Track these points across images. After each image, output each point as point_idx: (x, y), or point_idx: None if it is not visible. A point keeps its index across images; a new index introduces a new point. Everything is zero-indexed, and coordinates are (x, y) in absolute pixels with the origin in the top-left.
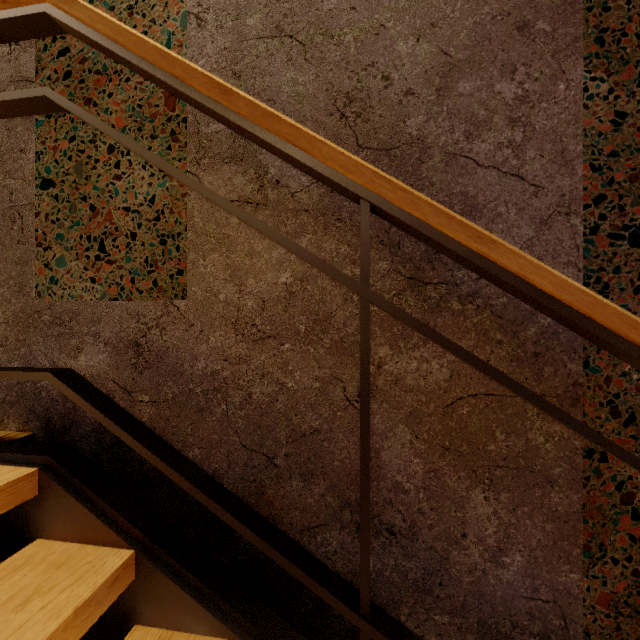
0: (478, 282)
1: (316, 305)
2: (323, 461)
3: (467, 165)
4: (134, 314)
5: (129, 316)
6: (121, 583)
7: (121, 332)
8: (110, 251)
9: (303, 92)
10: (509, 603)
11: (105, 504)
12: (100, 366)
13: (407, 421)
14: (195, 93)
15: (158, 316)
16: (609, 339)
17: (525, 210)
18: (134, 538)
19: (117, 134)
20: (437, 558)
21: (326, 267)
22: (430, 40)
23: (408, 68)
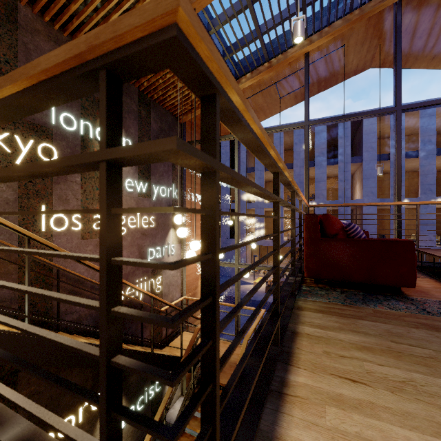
0: None
1: None
2: None
3: None
4: None
5: None
6: None
7: None
8: None
9: None
10: (5, 295)
11: None
12: None
13: None
14: None
15: None
16: None
17: (8, 232)
18: None
19: None
20: None
21: None
22: None
23: None
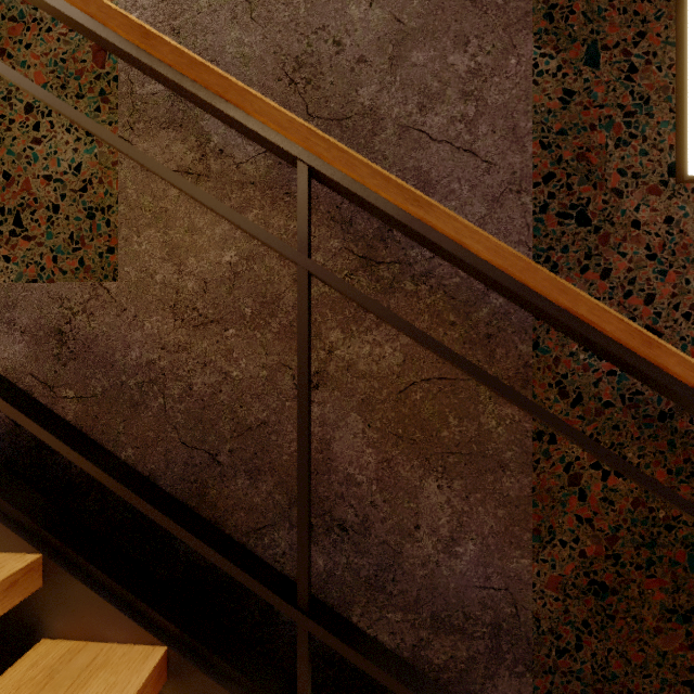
0: (431, 261)
1: (263, 286)
2: (271, 456)
3: (420, 139)
4: (57, 298)
5: (51, 300)
6: (22, 589)
7: (41, 318)
8: (28, 225)
9: (249, 54)
10: (462, 594)
11: (9, 505)
12: (16, 358)
13: (359, 409)
14: (115, 37)
15: (85, 300)
16: (543, 306)
17: (478, 187)
18: (43, 542)
19: (23, 80)
20: (390, 553)
21: (260, 233)
22: (383, 5)
23: (360, 34)
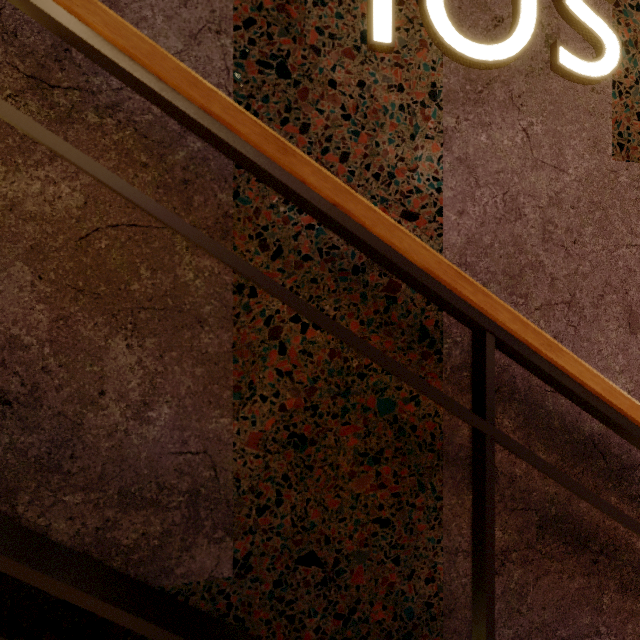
0: (119, 93)
1: None
2: None
3: None
4: None
5: None
6: None
7: None
8: None
9: None
10: (156, 463)
11: None
12: None
13: (27, 258)
14: None
15: None
16: (182, 106)
17: (174, 19)
18: None
19: None
20: (68, 425)
21: None
22: None
23: None
